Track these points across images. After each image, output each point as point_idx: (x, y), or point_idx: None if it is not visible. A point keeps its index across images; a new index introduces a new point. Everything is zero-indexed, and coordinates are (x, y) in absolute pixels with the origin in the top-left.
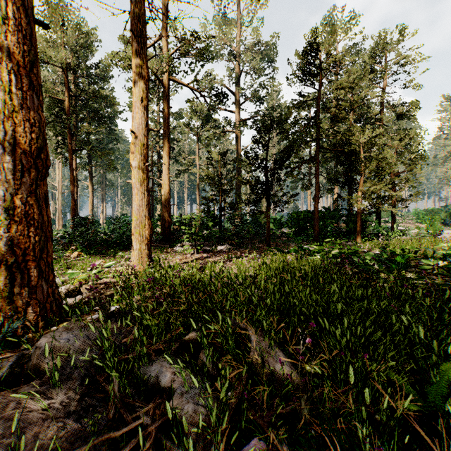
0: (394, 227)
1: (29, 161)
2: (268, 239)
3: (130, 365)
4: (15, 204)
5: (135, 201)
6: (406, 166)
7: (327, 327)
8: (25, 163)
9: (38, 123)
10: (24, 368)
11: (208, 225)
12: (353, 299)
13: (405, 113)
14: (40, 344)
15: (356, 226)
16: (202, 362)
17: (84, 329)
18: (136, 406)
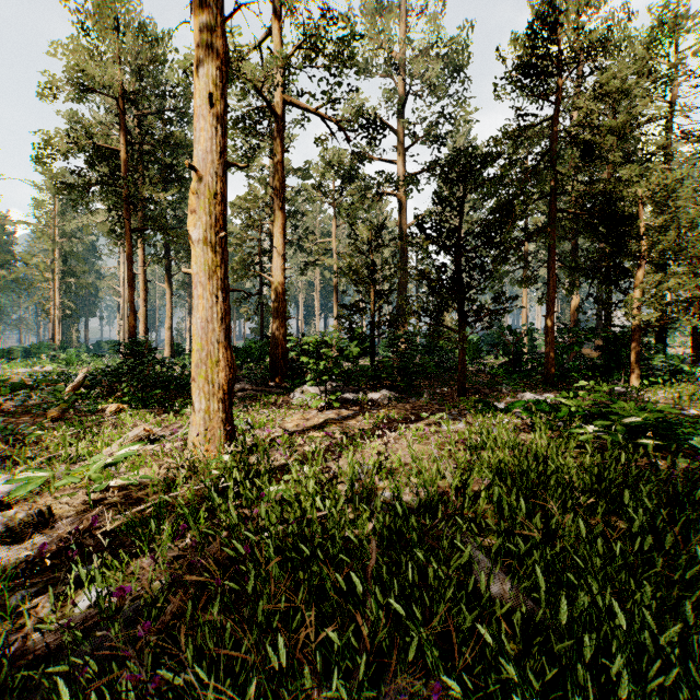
0: (696, 358)
1: None
2: (462, 382)
3: None
4: None
5: (198, 312)
6: None
7: None
8: None
9: None
10: None
11: (352, 353)
12: None
13: None
14: None
15: (630, 356)
16: None
17: None
18: None
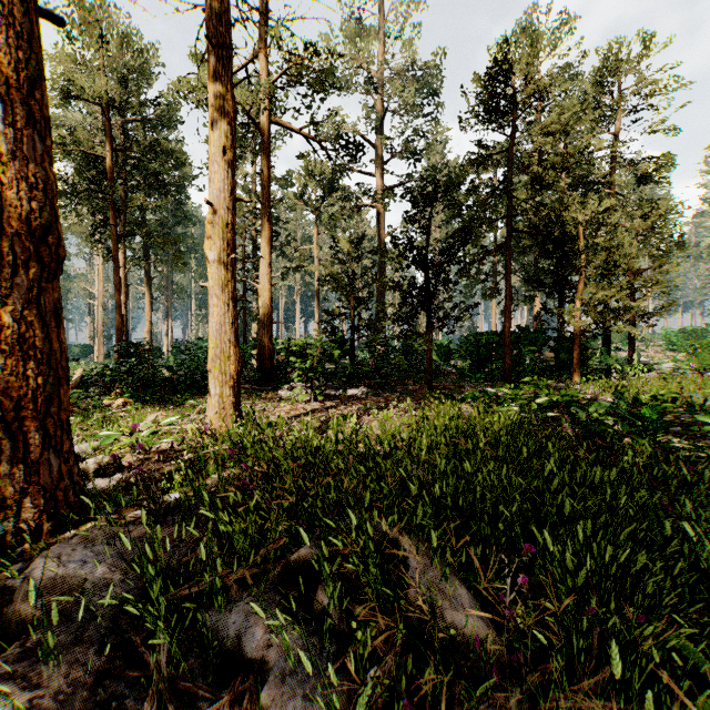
0: (633, 359)
1: (26, 247)
2: (430, 379)
3: (187, 620)
4: (1, 321)
5: (213, 317)
6: (652, 260)
7: (549, 545)
8: (20, 252)
9: (43, 184)
10: (3, 616)
11: (333, 354)
12: (582, 485)
13: (651, 174)
14: (31, 573)
15: (573, 357)
16: (321, 606)
17: (114, 541)
18: (198, 695)
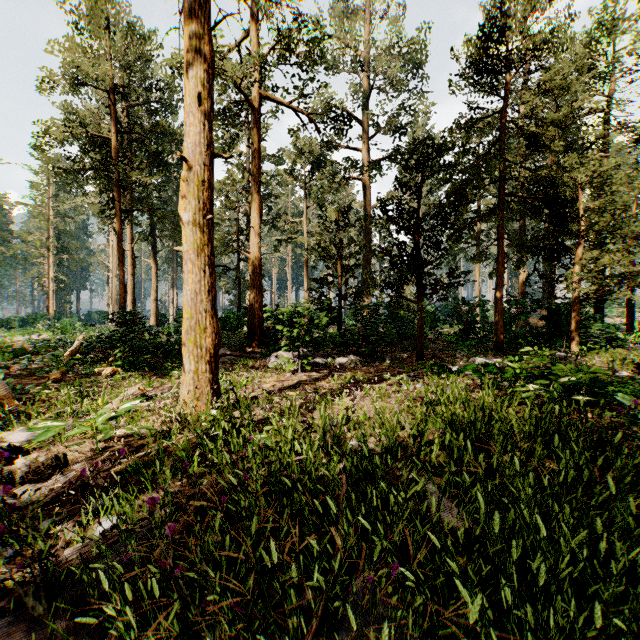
0: (630, 326)
1: None
2: (421, 347)
3: None
4: None
5: (188, 285)
6: None
7: None
8: None
9: None
10: None
11: (321, 322)
12: None
13: None
14: None
15: (571, 325)
16: None
17: None
18: None
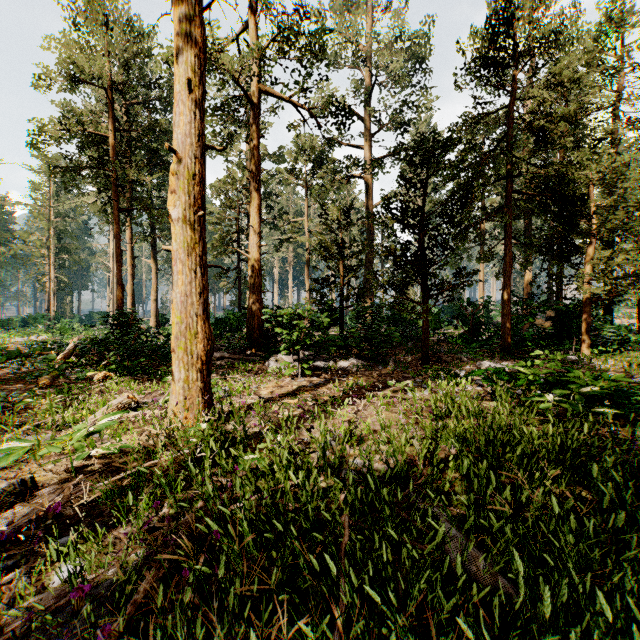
0: None
1: None
2: (426, 351)
3: None
4: None
5: (178, 287)
6: None
7: None
8: None
9: None
10: None
11: (323, 323)
12: None
13: None
14: None
15: (581, 327)
16: None
17: None
18: None
